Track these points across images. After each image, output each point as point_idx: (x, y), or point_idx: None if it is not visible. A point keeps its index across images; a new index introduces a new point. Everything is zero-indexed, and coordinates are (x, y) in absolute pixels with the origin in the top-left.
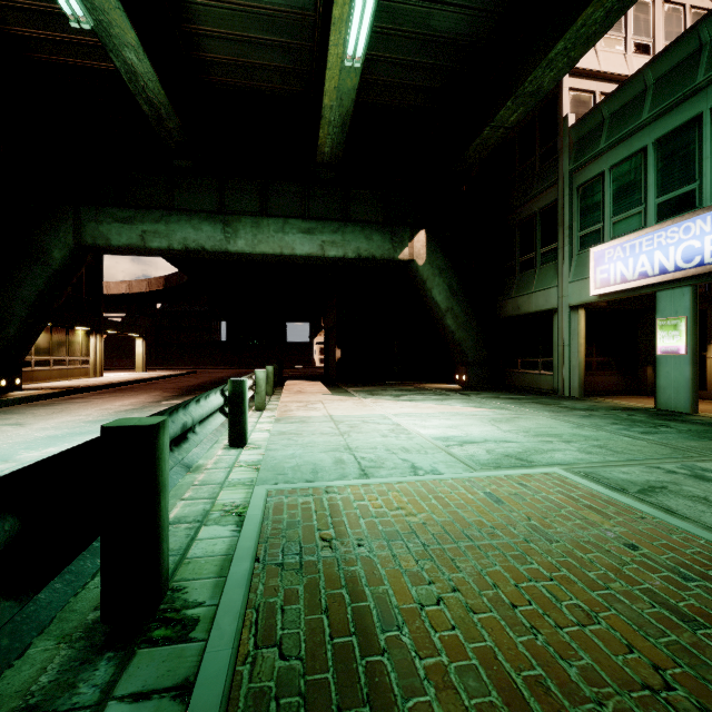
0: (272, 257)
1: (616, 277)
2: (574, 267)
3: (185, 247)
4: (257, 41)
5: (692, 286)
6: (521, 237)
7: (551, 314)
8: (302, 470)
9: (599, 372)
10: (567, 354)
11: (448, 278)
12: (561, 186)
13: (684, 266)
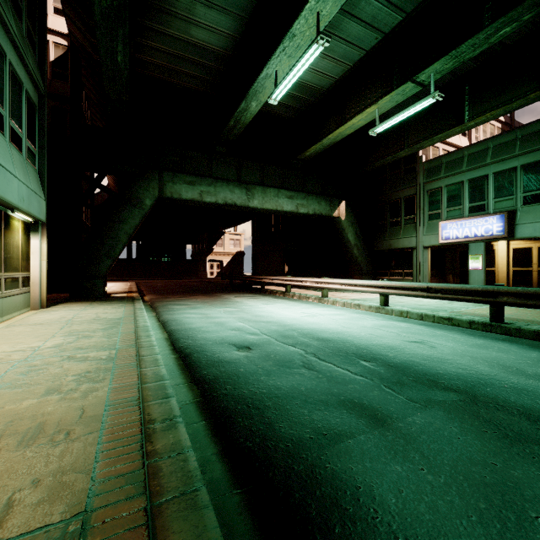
0: (267, 211)
1: (453, 236)
2: (426, 228)
3: (225, 202)
4: (287, 93)
5: (484, 242)
6: (391, 209)
7: (410, 249)
8: (434, 309)
9: (430, 278)
10: (422, 269)
11: (355, 228)
12: (418, 188)
13: (485, 235)
